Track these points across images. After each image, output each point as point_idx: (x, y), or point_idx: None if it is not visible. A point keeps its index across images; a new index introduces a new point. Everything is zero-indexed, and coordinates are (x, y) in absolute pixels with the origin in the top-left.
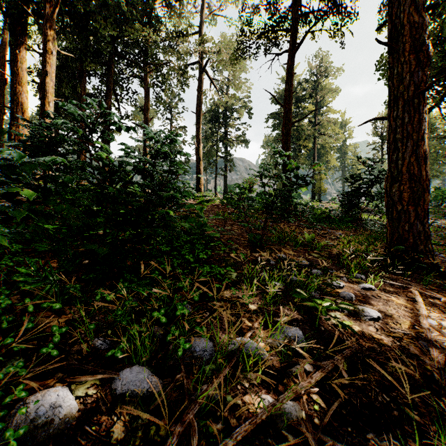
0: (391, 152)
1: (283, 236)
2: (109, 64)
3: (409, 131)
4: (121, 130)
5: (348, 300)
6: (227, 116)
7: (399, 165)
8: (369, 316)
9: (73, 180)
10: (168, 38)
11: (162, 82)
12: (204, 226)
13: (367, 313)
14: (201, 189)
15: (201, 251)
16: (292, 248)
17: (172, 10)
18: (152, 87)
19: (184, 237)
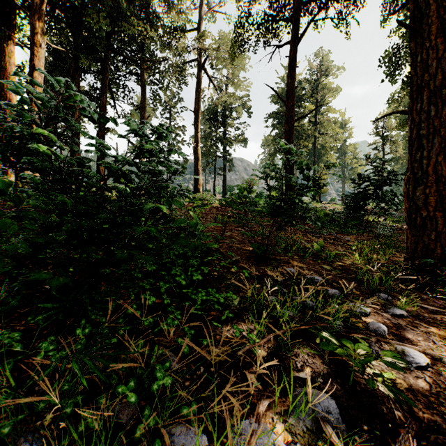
0: (413, 151)
1: (290, 245)
2: (104, 60)
3: (435, 126)
4: (89, 119)
5: (381, 335)
6: (226, 115)
7: (424, 165)
8: (415, 363)
9: (4, 185)
10: (166, 34)
11: (159, 79)
12: (200, 235)
13: (411, 358)
14: (199, 189)
15: (196, 268)
16: (300, 259)
17: (169, 5)
18: (149, 84)
19: (176, 250)
